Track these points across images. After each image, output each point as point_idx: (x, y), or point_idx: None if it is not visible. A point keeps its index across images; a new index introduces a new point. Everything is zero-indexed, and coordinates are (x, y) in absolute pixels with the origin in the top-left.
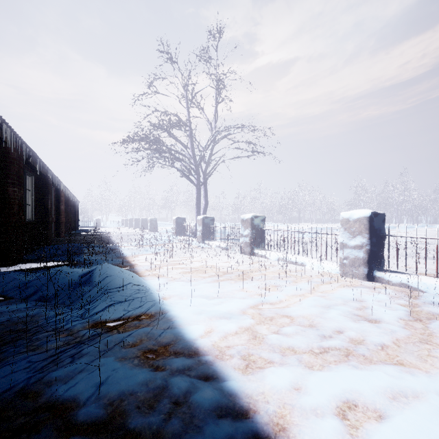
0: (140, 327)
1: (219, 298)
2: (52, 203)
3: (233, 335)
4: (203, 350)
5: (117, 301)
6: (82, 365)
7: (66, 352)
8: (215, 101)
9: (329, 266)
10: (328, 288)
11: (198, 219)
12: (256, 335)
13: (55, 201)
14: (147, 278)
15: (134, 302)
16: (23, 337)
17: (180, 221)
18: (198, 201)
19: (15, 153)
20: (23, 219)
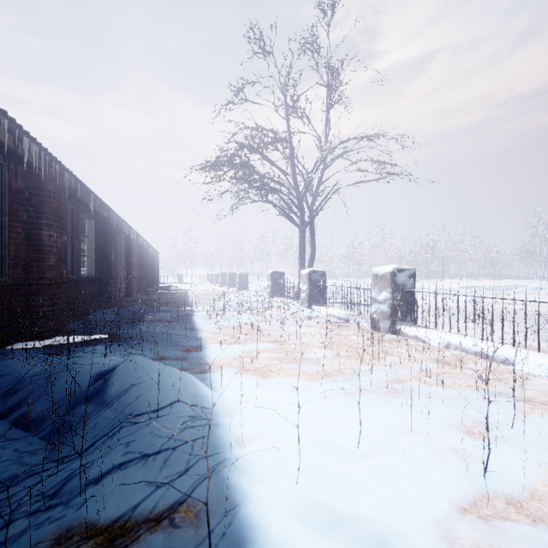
0: None
1: (361, 460)
2: (122, 254)
3: None
4: None
5: (135, 458)
6: None
7: None
8: (326, 106)
9: None
10: None
11: (302, 274)
12: None
13: (126, 252)
14: (217, 379)
15: (171, 459)
16: None
17: (276, 277)
18: (302, 248)
19: (52, 183)
20: (66, 275)
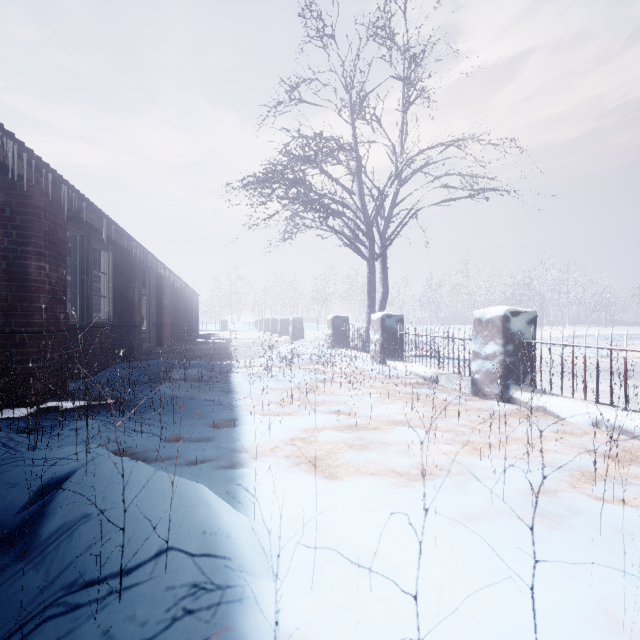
0: None
1: None
2: (151, 295)
3: None
4: None
5: None
6: None
7: None
8: (402, 106)
9: None
10: None
11: (373, 320)
12: None
13: (156, 292)
14: (253, 481)
15: None
16: None
17: (338, 323)
18: (371, 287)
19: (42, 198)
20: (64, 320)
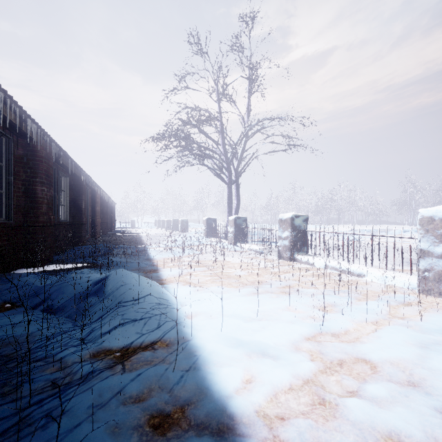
0: (153, 364)
1: (258, 321)
2: (88, 204)
3: (286, 393)
4: (241, 425)
5: (129, 320)
6: (54, 438)
7: (43, 405)
8: (248, 93)
9: (400, 279)
10: (408, 312)
11: (230, 220)
12: (324, 396)
13: (91, 202)
14: (171, 287)
15: (149, 322)
16: (4, 370)
17: (210, 222)
18: (230, 200)
19: (43, 151)
20: (53, 219)
